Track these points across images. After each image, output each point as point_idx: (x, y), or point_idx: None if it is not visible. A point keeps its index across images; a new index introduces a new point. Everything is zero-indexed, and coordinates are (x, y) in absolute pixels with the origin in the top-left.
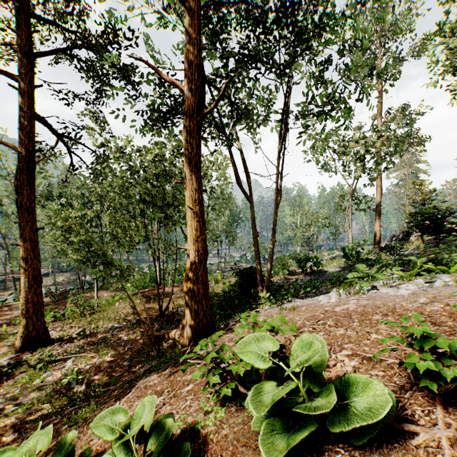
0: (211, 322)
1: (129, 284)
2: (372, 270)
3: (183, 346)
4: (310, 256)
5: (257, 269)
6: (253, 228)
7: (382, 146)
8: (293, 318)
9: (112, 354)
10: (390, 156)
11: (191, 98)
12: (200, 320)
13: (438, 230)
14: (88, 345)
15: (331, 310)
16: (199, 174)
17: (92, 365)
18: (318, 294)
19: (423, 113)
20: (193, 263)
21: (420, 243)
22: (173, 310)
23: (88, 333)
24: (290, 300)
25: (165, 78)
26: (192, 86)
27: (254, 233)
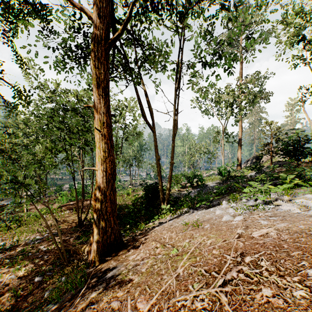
0: (119, 237)
1: (59, 198)
2: (264, 186)
3: (91, 263)
4: (196, 174)
5: (159, 185)
6: (157, 152)
7: (244, 98)
8: (203, 243)
9: (26, 269)
10: (250, 105)
11: (99, 24)
12: (108, 236)
13: (298, 153)
14: (5, 260)
15: (247, 235)
16: (107, 99)
17: (0, 285)
18: (211, 206)
19: (268, 78)
20: (101, 183)
21: (270, 164)
22: (91, 220)
23: (8, 247)
24: (187, 212)
25: (72, 3)
26: (100, 13)
27: (157, 157)
